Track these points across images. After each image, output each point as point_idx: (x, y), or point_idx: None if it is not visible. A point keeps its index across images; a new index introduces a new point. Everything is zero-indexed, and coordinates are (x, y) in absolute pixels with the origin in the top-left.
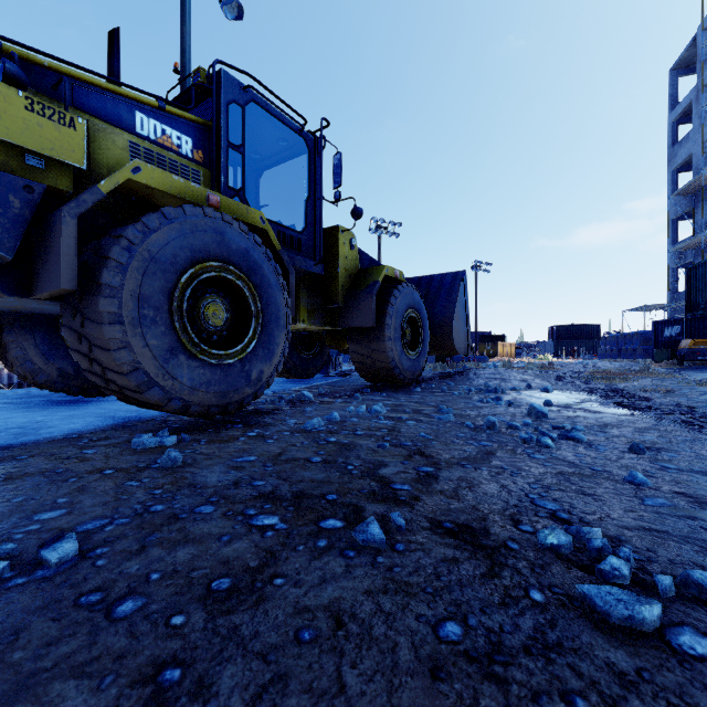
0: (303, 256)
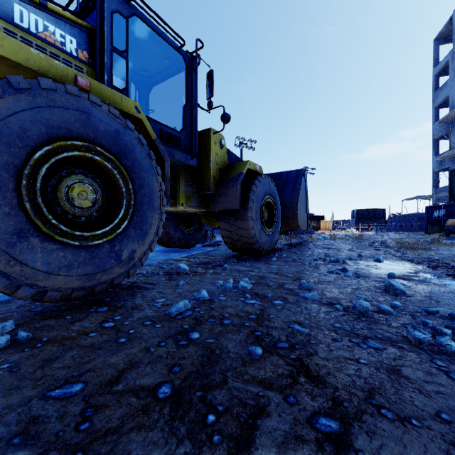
0: (181, 151)
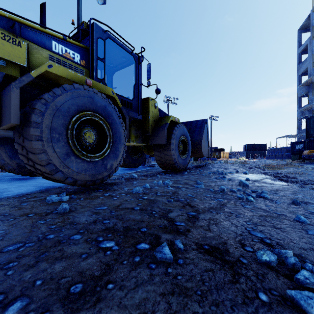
0: (132, 111)
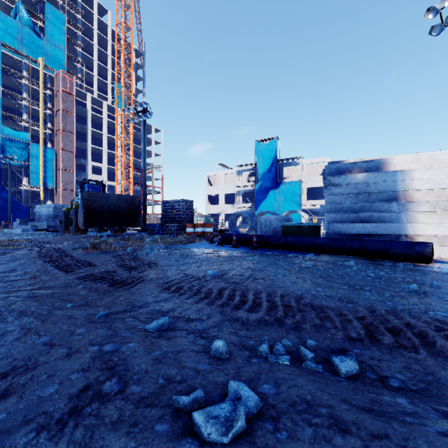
0: None
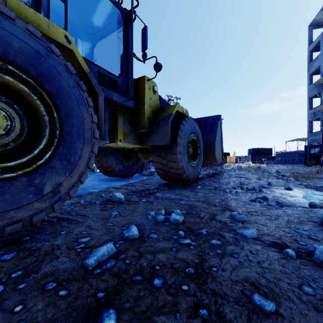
0: (119, 94)
